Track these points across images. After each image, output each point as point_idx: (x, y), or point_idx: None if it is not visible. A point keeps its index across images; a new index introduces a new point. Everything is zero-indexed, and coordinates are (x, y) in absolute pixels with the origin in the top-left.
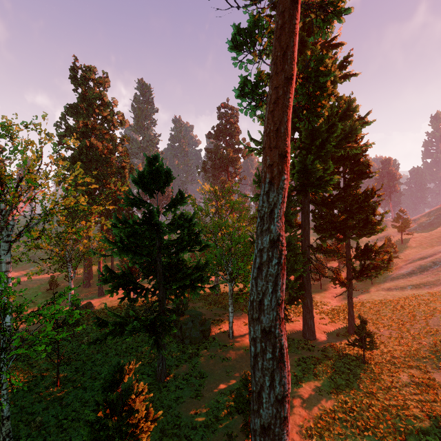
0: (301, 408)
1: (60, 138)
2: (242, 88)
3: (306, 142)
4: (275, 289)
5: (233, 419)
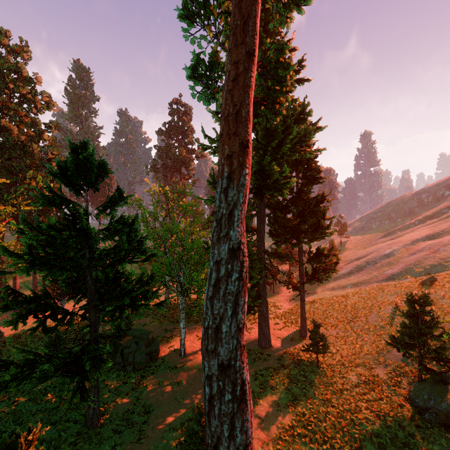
0: (260, 430)
1: None
2: (194, 67)
3: (262, 142)
4: (235, 310)
5: None
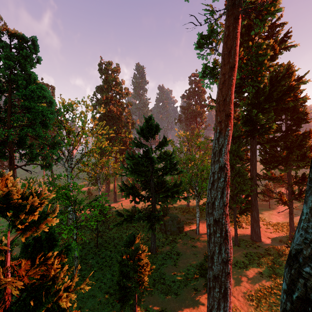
0: (246, 282)
1: (93, 106)
2: (203, 72)
3: (252, 99)
4: (222, 196)
5: (198, 281)
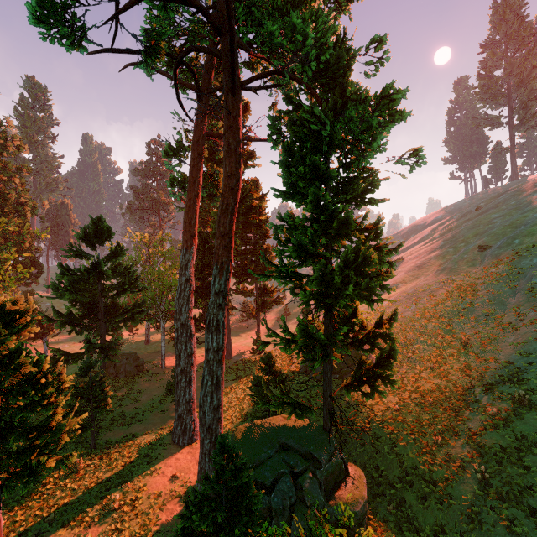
0: None
1: None
2: (172, 183)
3: None
4: (188, 303)
5: (166, 405)
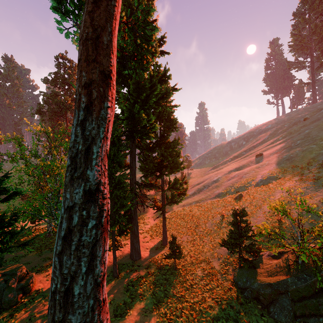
0: None
1: None
2: None
3: (133, 95)
4: (92, 264)
5: None
